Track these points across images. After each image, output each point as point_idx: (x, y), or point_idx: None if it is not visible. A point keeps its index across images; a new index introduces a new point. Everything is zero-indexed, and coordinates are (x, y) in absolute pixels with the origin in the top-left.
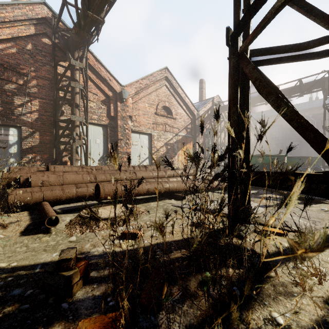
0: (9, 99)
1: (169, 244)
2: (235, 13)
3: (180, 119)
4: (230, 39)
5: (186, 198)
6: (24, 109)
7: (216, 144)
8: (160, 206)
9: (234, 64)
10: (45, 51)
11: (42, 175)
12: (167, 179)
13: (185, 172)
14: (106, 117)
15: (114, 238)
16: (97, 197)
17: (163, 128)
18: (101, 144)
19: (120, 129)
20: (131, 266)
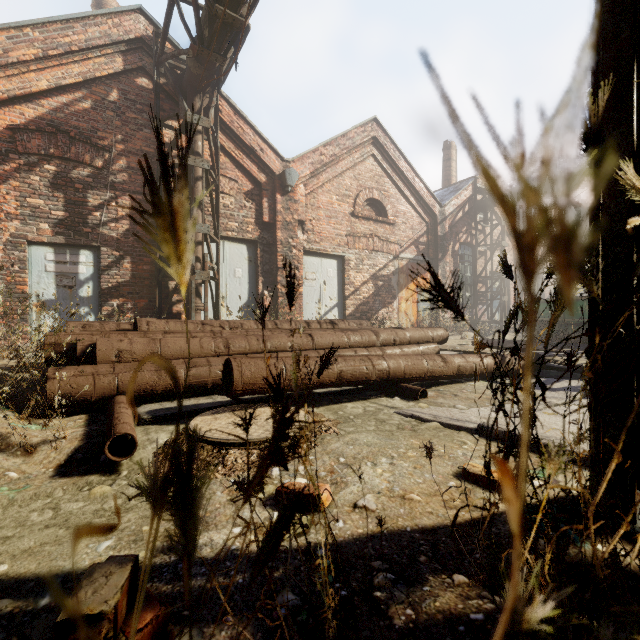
0: (79, 197)
1: (409, 542)
2: None
3: (403, 225)
4: None
5: (429, 394)
6: (105, 215)
7: (482, 275)
8: (369, 413)
9: None
10: (142, 102)
11: (120, 338)
12: (381, 349)
13: (420, 336)
14: (255, 226)
15: (259, 503)
16: (229, 388)
17: (368, 244)
18: (245, 279)
19: (281, 247)
20: (299, 637)
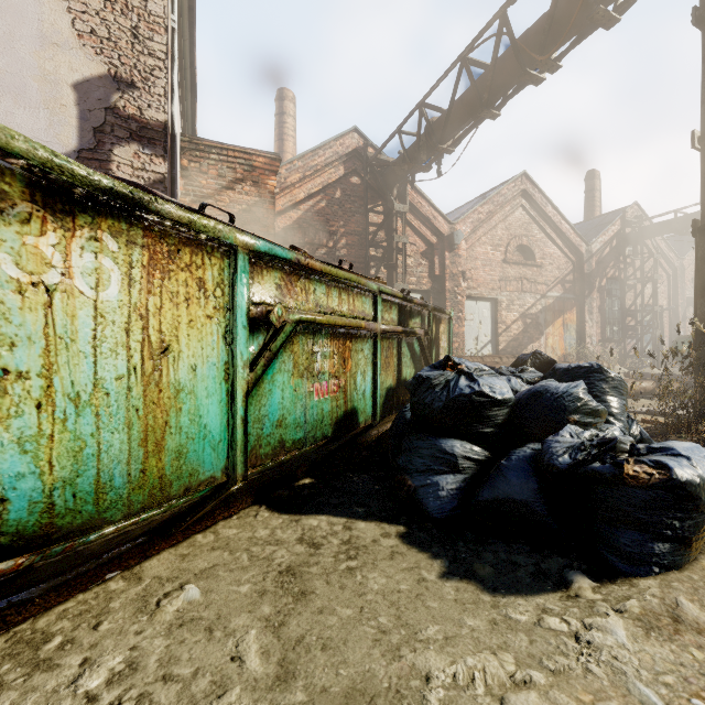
0: None
1: None
2: (703, 203)
3: (549, 266)
4: (696, 231)
5: None
6: None
7: (631, 309)
8: None
9: (702, 256)
10: (354, 195)
11: None
12: None
13: None
14: (428, 279)
15: None
16: None
17: (518, 286)
18: None
19: (449, 295)
20: None
